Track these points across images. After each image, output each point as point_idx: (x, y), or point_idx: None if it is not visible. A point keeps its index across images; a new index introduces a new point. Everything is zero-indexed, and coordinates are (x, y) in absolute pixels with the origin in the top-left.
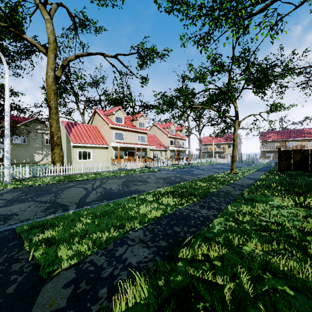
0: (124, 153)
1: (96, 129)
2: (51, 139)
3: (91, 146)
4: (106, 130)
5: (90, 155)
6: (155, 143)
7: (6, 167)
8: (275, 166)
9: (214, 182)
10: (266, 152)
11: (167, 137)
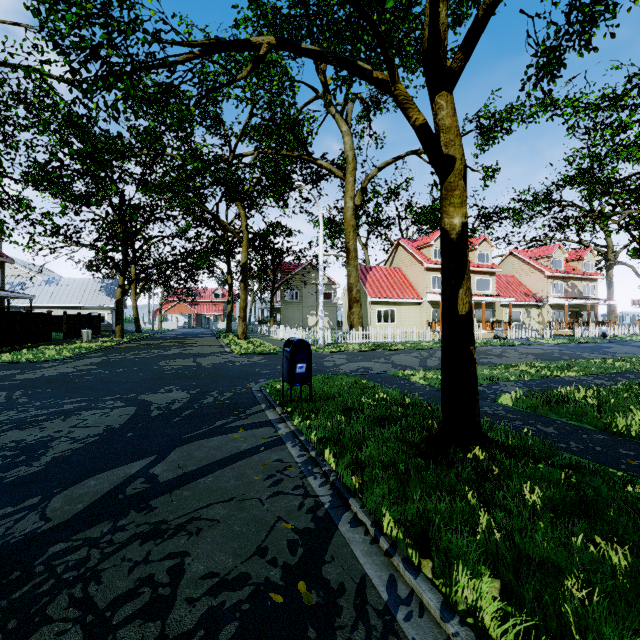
0: None
1: (400, 273)
2: (349, 293)
3: (396, 302)
4: (417, 274)
5: (394, 316)
6: (514, 292)
7: (320, 329)
8: None
9: None
10: None
11: (544, 278)
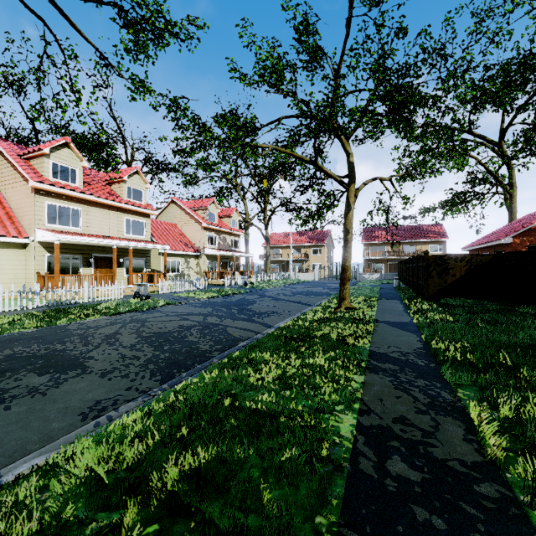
0: (83, 260)
1: None
2: None
3: None
4: (21, 198)
5: None
6: (174, 240)
7: None
8: (398, 286)
9: (321, 354)
10: (373, 261)
11: (202, 229)
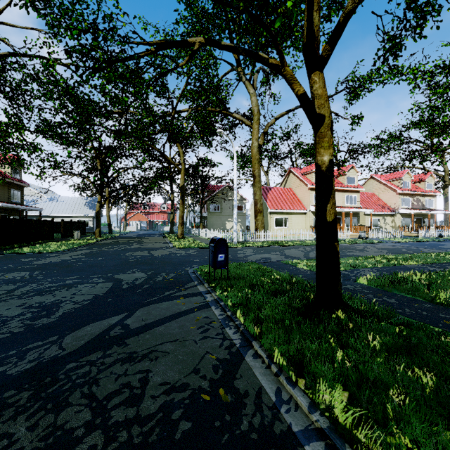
0: None
1: (291, 192)
2: (255, 206)
3: (288, 212)
4: (303, 193)
5: (287, 222)
6: (373, 204)
7: (235, 231)
8: None
9: None
10: None
11: (396, 194)
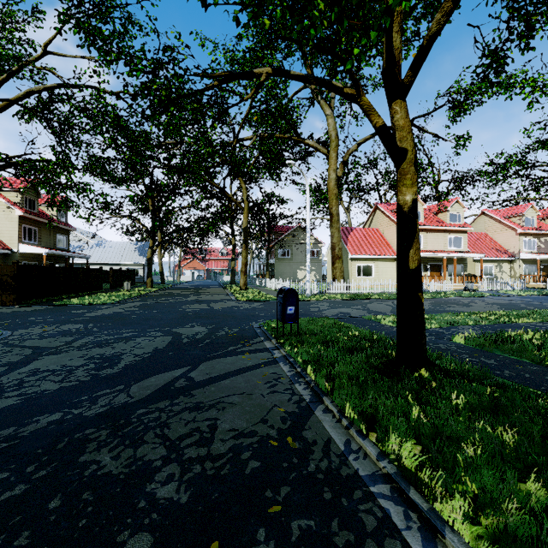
0: (423, 267)
1: (378, 233)
2: (332, 251)
3: (373, 258)
4: (393, 234)
5: (372, 270)
6: (485, 248)
7: (307, 281)
8: None
9: None
10: None
11: (516, 235)
